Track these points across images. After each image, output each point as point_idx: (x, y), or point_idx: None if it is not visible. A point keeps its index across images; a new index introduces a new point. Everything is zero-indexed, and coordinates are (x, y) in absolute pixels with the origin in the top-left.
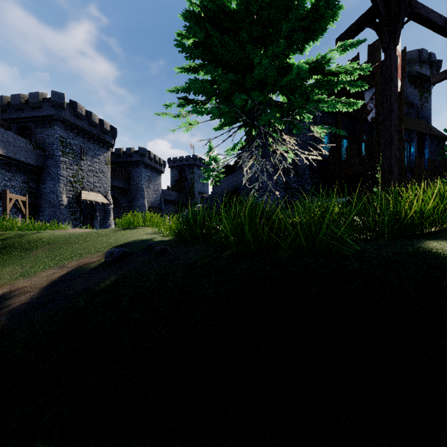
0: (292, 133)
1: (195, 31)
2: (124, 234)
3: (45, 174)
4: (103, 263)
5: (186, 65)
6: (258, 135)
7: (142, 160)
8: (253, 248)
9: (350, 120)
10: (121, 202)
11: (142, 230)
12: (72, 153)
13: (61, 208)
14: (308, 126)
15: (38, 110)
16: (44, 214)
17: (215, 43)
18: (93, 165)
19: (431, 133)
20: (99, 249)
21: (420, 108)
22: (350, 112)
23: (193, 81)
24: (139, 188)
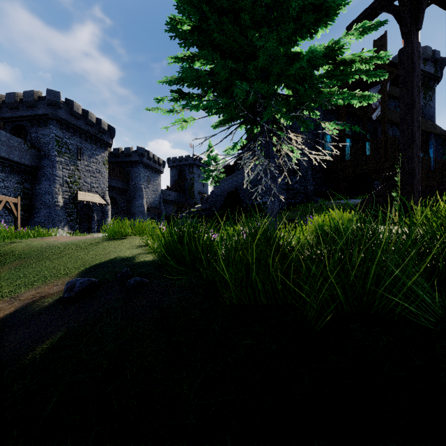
0: (300, 131)
1: (189, 12)
2: (106, 247)
3: (40, 175)
4: (60, 299)
5: (180, 54)
6: (261, 132)
7: (140, 160)
8: (262, 299)
9: (354, 119)
10: (119, 203)
11: (129, 241)
12: (68, 153)
13: (56, 209)
14: (318, 122)
15: (33, 109)
16: (39, 216)
17: (212, 27)
18: (91, 165)
19: (436, 132)
20: (69, 271)
21: (424, 107)
22: (353, 111)
23: (186, 69)
24: (138, 189)
